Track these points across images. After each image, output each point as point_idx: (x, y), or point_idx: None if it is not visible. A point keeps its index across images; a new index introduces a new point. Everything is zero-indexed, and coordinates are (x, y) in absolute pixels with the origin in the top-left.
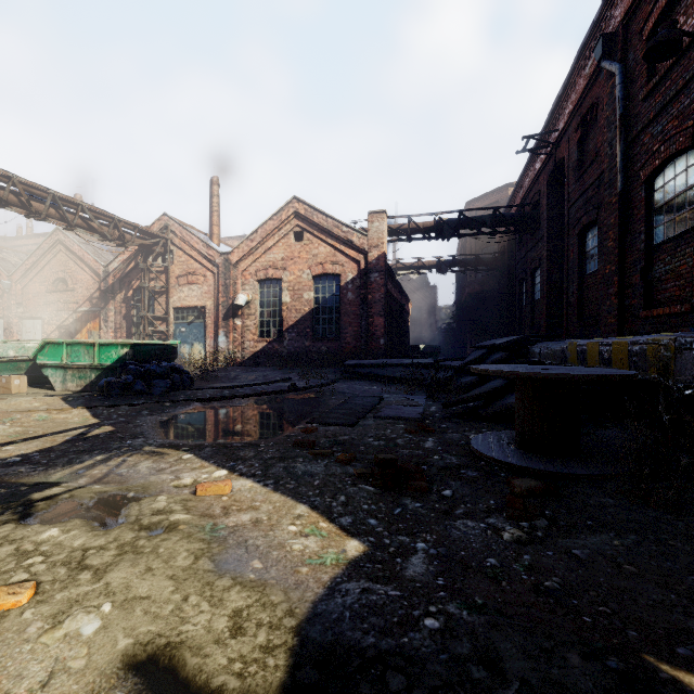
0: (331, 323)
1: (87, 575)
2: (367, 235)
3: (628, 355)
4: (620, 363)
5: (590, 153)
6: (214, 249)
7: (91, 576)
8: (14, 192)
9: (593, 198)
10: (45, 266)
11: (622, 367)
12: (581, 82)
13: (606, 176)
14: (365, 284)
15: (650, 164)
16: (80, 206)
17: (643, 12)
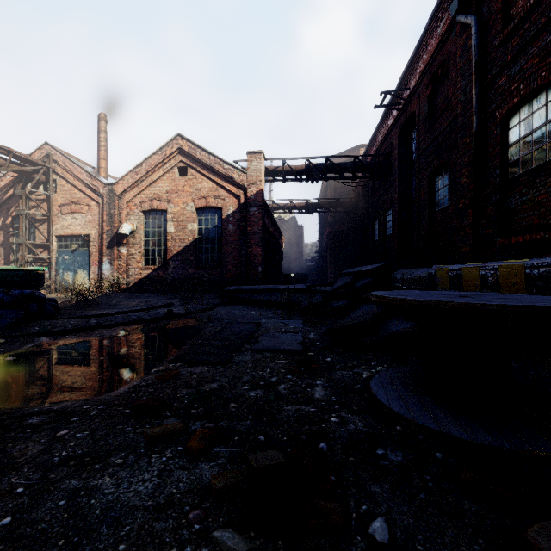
0: (213, 252)
1: None
2: (246, 173)
3: (526, 279)
4: (513, 288)
5: (439, 105)
6: (98, 180)
7: None
8: None
9: (444, 143)
10: None
11: (517, 291)
12: (433, 42)
13: (460, 120)
14: (245, 217)
15: (507, 103)
16: None
17: None
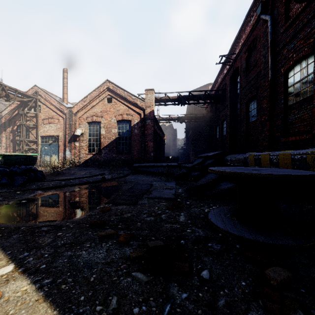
0: (126, 145)
1: None
2: (144, 101)
3: (291, 160)
4: (285, 165)
5: (252, 63)
6: (63, 105)
7: None
8: None
9: (254, 85)
10: None
11: (287, 167)
12: (248, 29)
13: (262, 72)
14: (144, 125)
15: (287, 64)
16: None
17: None
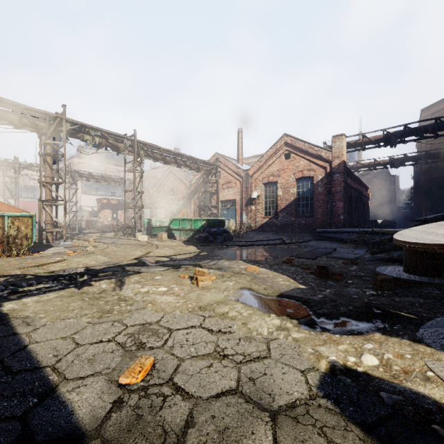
0: (307, 206)
1: (225, 277)
2: (331, 151)
3: None
4: None
5: None
6: (240, 169)
7: (226, 277)
8: (160, 154)
9: None
10: (165, 183)
11: None
12: None
13: None
14: (330, 181)
15: None
16: (182, 156)
17: None
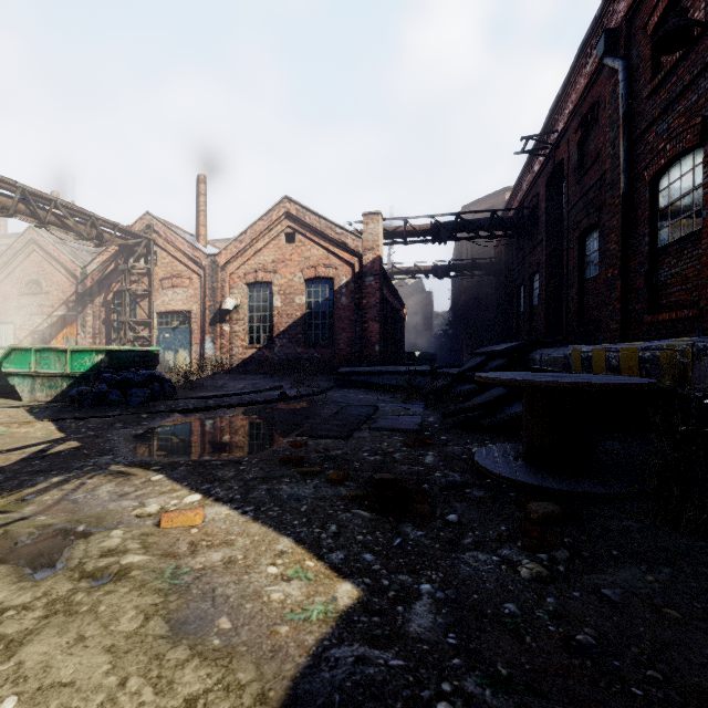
0: (324, 329)
1: None
2: (361, 237)
3: (639, 361)
4: (630, 370)
5: (591, 154)
6: (200, 251)
7: None
8: None
9: (594, 201)
10: (16, 267)
11: (632, 374)
12: (582, 81)
13: (608, 177)
14: (360, 288)
15: (655, 163)
16: (53, 202)
17: (647, 6)
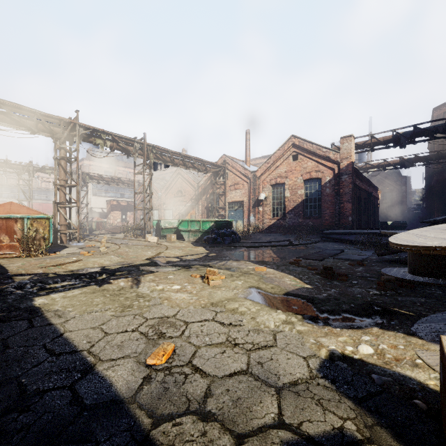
0: (315, 208)
1: (234, 277)
2: (339, 152)
3: None
4: None
5: None
6: (247, 170)
7: (235, 277)
8: (169, 156)
9: None
10: (173, 185)
11: None
12: None
13: None
14: (338, 183)
15: None
16: (191, 158)
17: None
